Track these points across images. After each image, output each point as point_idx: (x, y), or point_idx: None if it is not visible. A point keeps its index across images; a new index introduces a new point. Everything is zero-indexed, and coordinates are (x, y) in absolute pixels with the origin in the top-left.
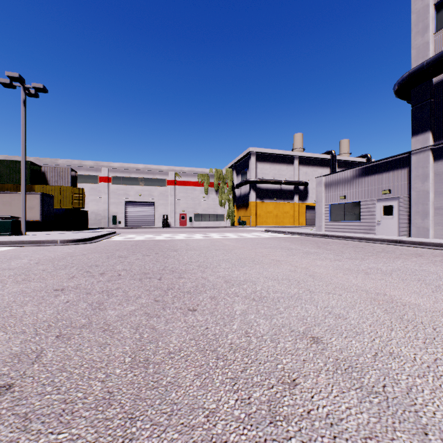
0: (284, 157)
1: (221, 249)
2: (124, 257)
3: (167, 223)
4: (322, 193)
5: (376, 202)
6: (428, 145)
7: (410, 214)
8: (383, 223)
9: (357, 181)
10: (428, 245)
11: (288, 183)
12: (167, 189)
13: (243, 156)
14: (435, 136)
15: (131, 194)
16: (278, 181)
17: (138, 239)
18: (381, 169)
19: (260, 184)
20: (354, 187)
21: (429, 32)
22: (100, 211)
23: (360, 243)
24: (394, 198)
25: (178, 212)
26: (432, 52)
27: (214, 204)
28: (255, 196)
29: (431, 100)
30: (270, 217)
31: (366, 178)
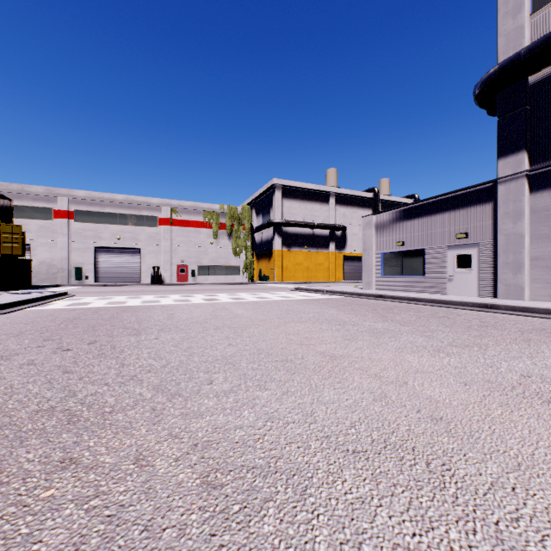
0: (318, 193)
1: (225, 327)
2: (0, 359)
3: (159, 278)
4: (372, 238)
5: (447, 250)
6: (523, 169)
7: (496, 266)
8: (456, 279)
9: (420, 221)
10: (537, 312)
11: (323, 226)
12: (159, 230)
13: (266, 190)
14: (532, 157)
15: (105, 236)
16: (310, 224)
17: (94, 305)
18: (454, 205)
19: (287, 227)
20: (416, 229)
21: (524, 11)
22: (56, 261)
23: (436, 308)
24: (473, 244)
25: (175, 262)
26: (528, 41)
27: (227, 252)
28: (280, 243)
29: (527, 107)
30: (300, 270)
31: (433, 217)
